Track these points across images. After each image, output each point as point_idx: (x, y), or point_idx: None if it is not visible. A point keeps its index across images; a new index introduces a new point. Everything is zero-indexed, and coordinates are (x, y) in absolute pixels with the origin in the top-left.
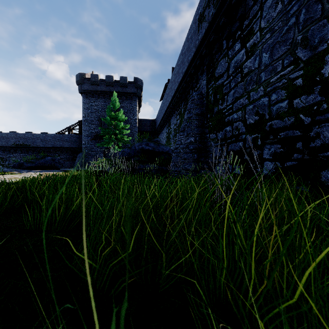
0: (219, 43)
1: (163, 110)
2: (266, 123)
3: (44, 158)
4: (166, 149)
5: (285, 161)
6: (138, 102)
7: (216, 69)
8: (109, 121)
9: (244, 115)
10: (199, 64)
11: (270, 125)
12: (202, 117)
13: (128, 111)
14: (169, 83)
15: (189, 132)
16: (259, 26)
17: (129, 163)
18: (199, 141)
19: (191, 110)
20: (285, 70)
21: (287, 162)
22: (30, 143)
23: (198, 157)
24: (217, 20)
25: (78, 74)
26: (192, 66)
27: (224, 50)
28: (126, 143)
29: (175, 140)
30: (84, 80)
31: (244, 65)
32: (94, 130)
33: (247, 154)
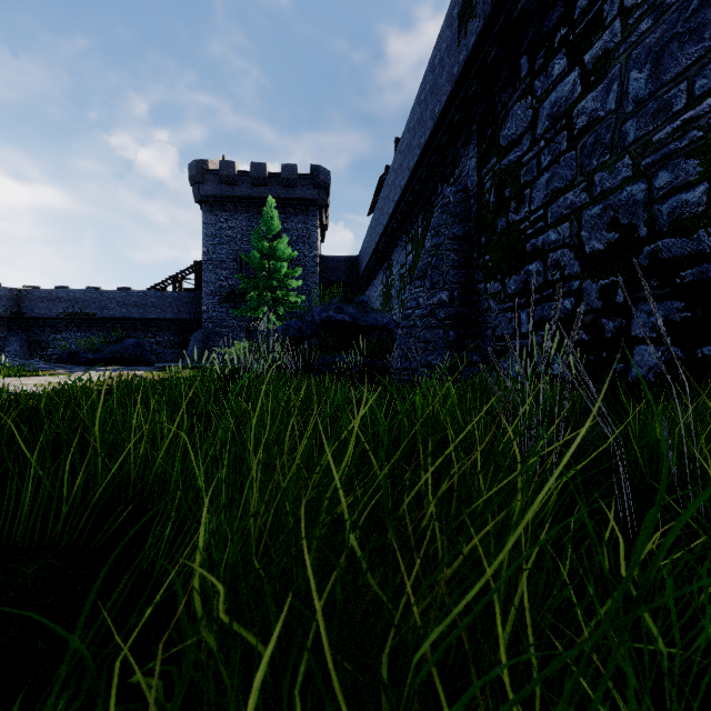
0: (510, 66)
1: (375, 234)
2: (640, 247)
3: (121, 341)
4: (383, 321)
5: (698, 344)
6: (319, 218)
7: (503, 128)
8: (257, 261)
9: (577, 232)
10: (459, 120)
11: (651, 253)
12: (467, 244)
13: (299, 239)
14: (390, 172)
15: (438, 280)
16: (621, 6)
17: (300, 351)
18: (459, 300)
19: (441, 229)
20: (697, 105)
21: (703, 347)
22: (95, 310)
23: (458, 337)
24: (507, 9)
25: (193, 162)
26: (442, 127)
27: (524, 80)
28: (294, 309)
29: (401, 299)
30: (205, 176)
31: (578, 109)
32: (226, 282)
33: (586, 329)
